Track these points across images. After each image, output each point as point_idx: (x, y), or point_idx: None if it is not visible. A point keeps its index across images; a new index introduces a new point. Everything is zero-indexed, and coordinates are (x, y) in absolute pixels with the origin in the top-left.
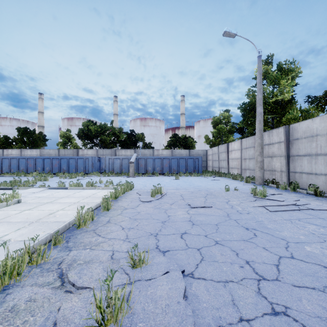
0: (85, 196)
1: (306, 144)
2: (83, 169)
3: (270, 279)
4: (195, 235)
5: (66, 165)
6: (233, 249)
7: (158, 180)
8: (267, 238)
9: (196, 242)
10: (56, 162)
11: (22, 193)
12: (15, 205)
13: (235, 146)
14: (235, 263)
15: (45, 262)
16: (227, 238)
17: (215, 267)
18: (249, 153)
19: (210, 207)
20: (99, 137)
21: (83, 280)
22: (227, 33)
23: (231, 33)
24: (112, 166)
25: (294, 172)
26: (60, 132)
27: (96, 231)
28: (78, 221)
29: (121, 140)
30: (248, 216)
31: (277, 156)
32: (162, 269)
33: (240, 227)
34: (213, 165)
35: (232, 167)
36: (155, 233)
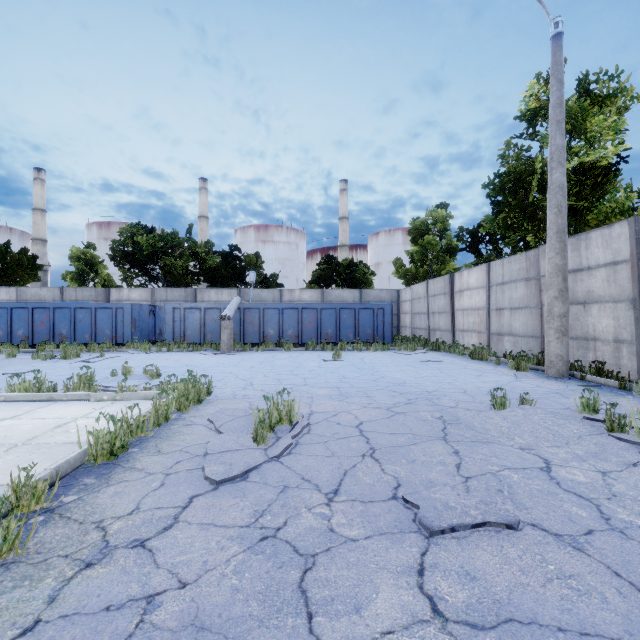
0: (9, 443)
1: None
2: (110, 335)
3: None
4: None
5: (67, 324)
6: None
7: (290, 363)
8: None
9: None
10: (44, 316)
11: None
12: None
13: (471, 279)
14: None
15: None
16: None
17: None
18: (512, 294)
19: (517, 525)
20: (160, 260)
21: None
22: None
23: None
24: (182, 326)
25: None
26: (71, 250)
27: None
28: None
29: (208, 268)
30: None
31: (605, 300)
32: None
33: None
34: (415, 325)
35: (463, 328)
36: None
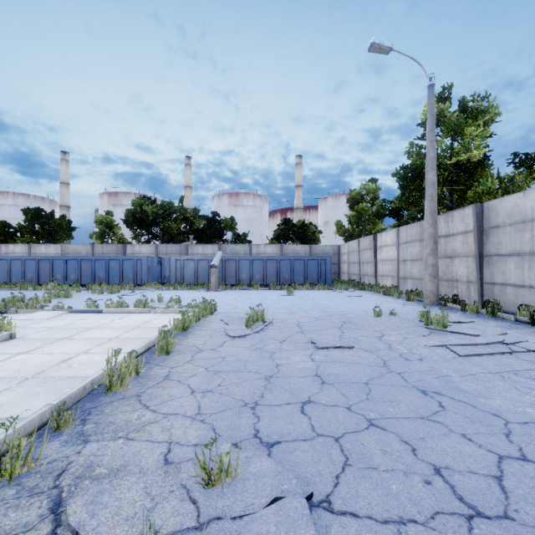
0: (131, 327)
1: (514, 236)
2: (133, 278)
3: (491, 516)
4: (328, 406)
5: (104, 270)
6: (404, 439)
7: (258, 297)
8: (466, 413)
9: (332, 423)
10: (88, 265)
11: (22, 321)
12: (3, 344)
13: (387, 239)
14: (413, 473)
15: (31, 471)
16: (389, 414)
17: (375, 485)
18: (412, 250)
19: (351, 347)
20: (161, 224)
21: (98, 520)
22: (375, 46)
23: (382, 46)
24: (181, 272)
25: (491, 283)
26: (95, 216)
27: (141, 398)
28: (109, 378)
29: (196, 229)
30: (421, 365)
31: (461, 255)
32: (267, 490)
33: (410, 388)
34: (350, 271)
35: (382, 274)
36: (252, 403)
